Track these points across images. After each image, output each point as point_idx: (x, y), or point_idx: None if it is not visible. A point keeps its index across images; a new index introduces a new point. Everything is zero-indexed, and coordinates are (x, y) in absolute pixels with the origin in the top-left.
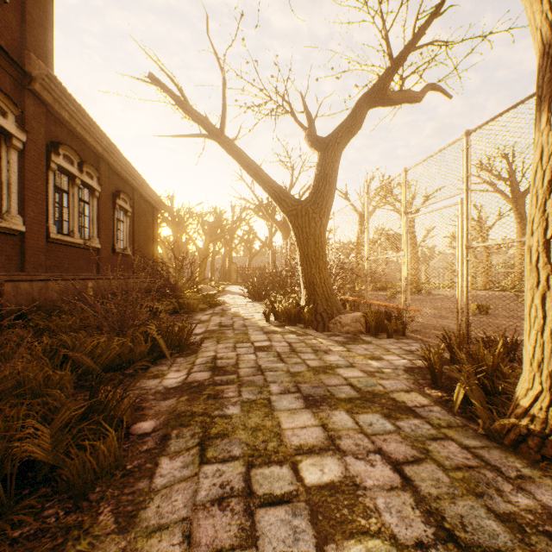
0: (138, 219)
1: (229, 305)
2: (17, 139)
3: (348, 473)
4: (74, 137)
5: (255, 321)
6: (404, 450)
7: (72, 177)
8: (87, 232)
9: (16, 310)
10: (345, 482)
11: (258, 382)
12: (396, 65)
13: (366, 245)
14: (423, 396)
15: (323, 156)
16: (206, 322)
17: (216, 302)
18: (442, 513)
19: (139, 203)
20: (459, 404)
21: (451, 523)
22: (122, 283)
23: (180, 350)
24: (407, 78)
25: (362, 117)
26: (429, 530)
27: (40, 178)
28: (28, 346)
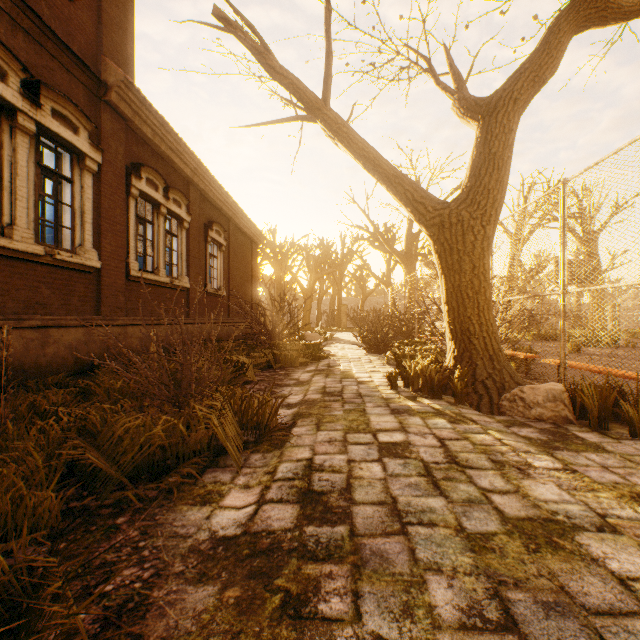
0: (234, 254)
1: (338, 359)
2: (91, 159)
3: None
4: (159, 159)
5: (375, 387)
6: None
7: (157, 205)
8: (175, 269)
9: (88, 361)
10: None
11: (397, 562)
12: None
13: (561, 269)
14: None
15: (486, 126)
16: (305, 384)
17: (321, 354)
18: None
19: (235, 236)
20: None
21: None
22: (215, 328)
23: (260, 437)
24: None
25: (561, 49)
26: None
27: (119, 205)
28: (40, 424)
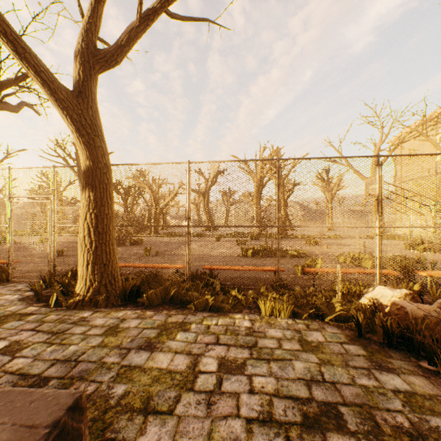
0: None
1: None
2: None
3: (12, 341)
4: None
5: None
6: (35, 325)
7: None
8: None
9: None
10: (13, 343)
11: None
12: (0, 87)
13: None
14: (36, 307)
15: None
16: None
17: None
18: (53, 331)
19: None
20: (53, 304)
21: (57, 331)
22: None
23: None
24: (8, 95)
25: None
26: (50, 335)
27: None
28: None
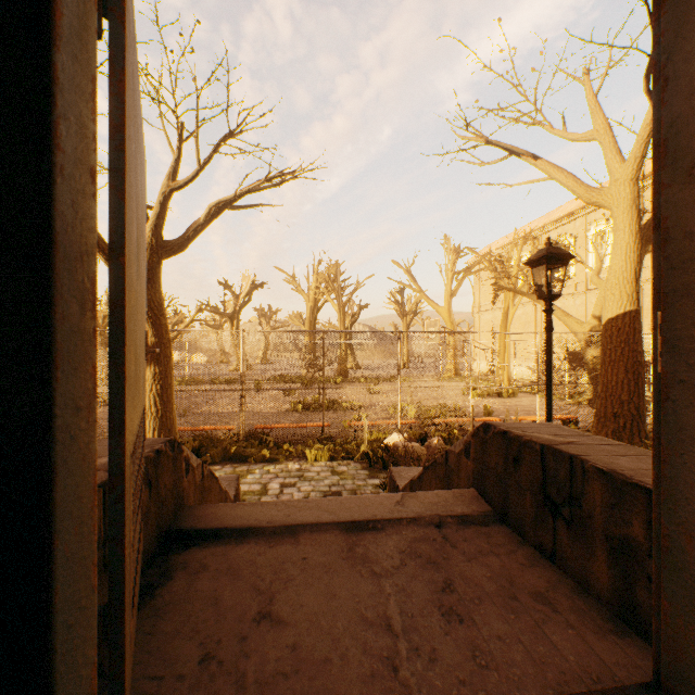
0: None
1: None
2: None
3: None
4: None
5: None
6: None
7: None
8: None
9: None
10: None
11: None
12: None
13: None
14: None
15: None
16: None
17: None
18: None
19: None
20: None
21: None
22: None
23: None
24: None
25: None
26: None
27: None
28: None
